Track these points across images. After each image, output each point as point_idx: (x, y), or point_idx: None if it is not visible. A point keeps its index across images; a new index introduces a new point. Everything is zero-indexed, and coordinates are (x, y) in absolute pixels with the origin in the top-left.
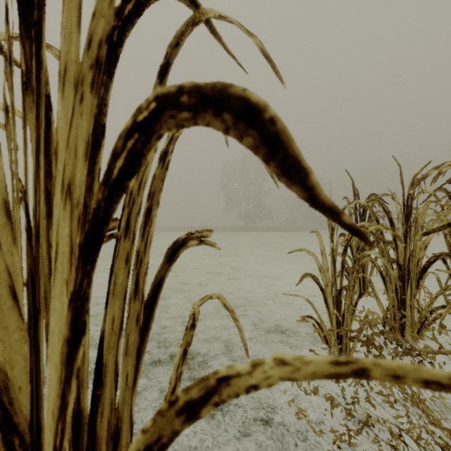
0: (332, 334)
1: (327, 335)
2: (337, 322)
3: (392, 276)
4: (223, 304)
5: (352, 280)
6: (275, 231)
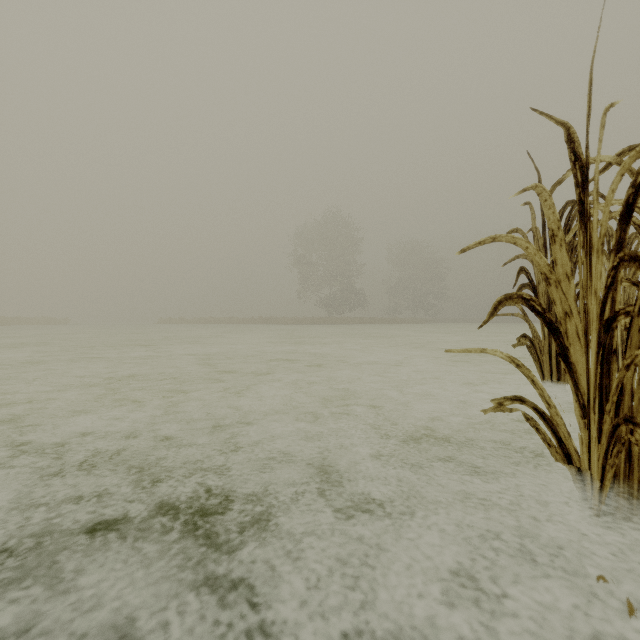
0: (583, 435)
1: (568, 438)
2: (599, 403)
3: None
4: None
5: None
6: (372, 323)
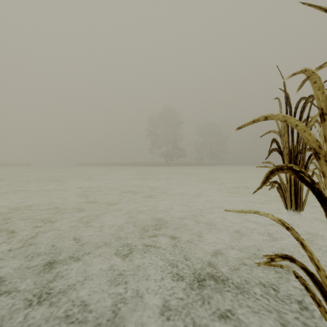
0: None
1: None
2: None
3: None
4: None
5: None
6: (188, 165)
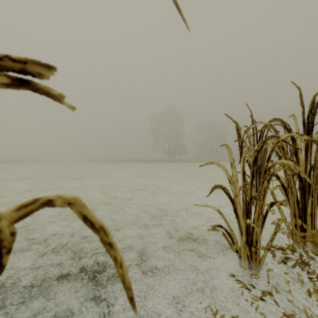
0: (241, 242)
1: (236, 243)
2: (246, 231)
3: (293, 188)
4: (79, 216)
5: (262, 189)
6: (189, 162)
